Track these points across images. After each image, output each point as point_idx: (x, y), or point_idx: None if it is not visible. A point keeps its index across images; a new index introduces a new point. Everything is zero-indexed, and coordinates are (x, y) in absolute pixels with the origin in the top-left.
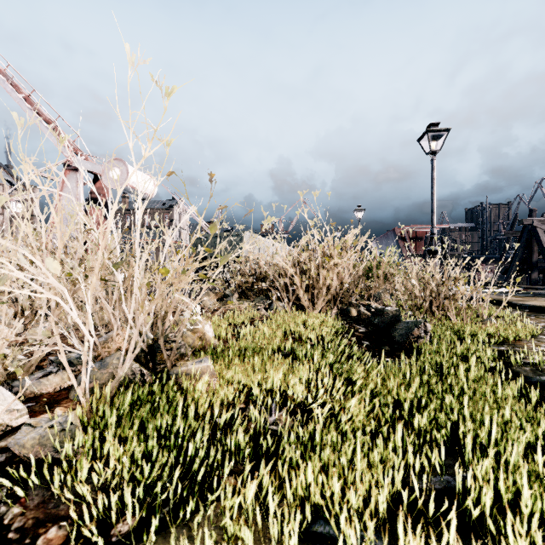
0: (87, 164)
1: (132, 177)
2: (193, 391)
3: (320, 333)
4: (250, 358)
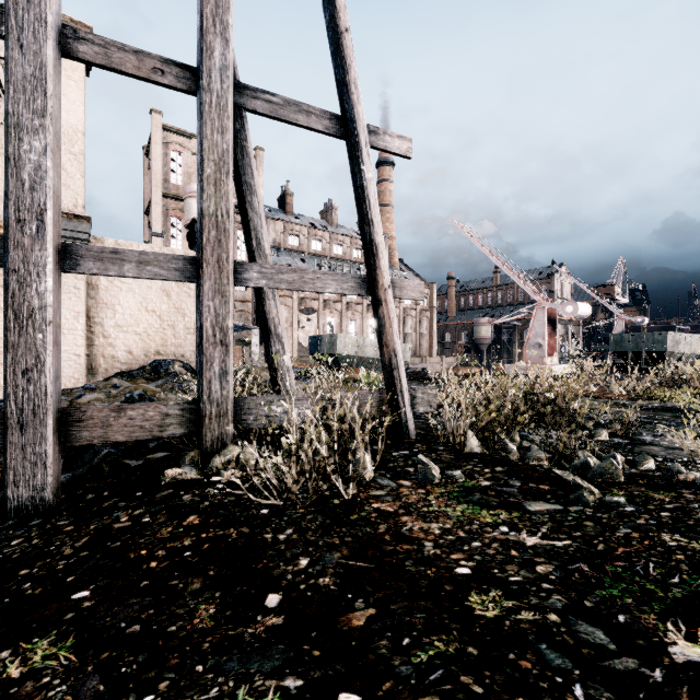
0: (550, 305)
1: (579, 310)
2: (654, 396)
3: (694, 392)
4: (668, 392)
